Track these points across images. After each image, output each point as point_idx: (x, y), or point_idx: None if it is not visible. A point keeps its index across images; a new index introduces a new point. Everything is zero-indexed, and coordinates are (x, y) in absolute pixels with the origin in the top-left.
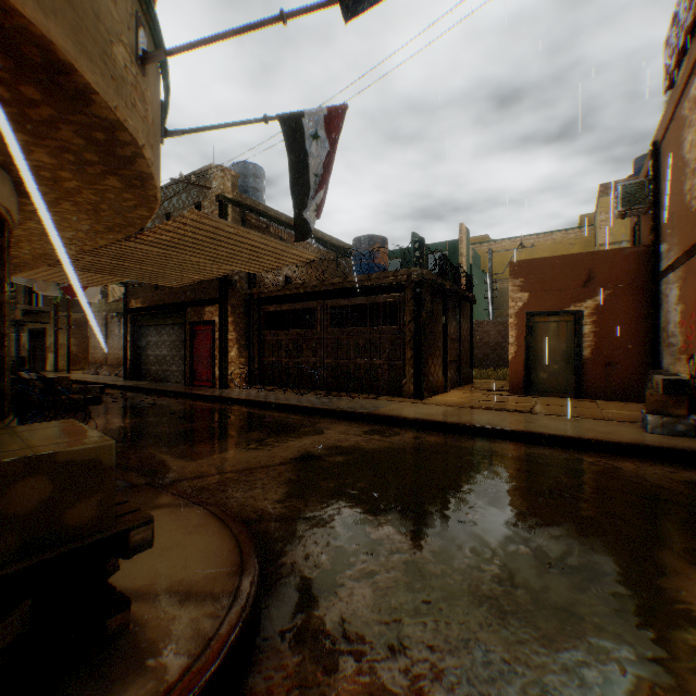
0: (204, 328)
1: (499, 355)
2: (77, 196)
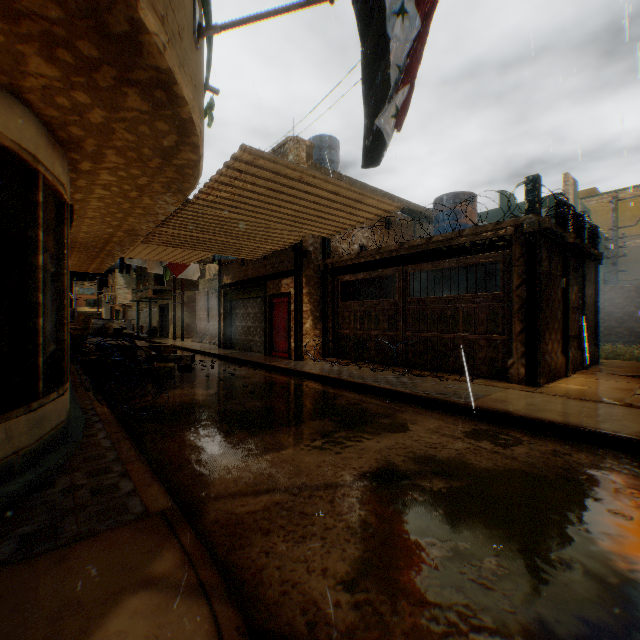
0: (281, 301)
1: (628, 328)
2: (113, 138)
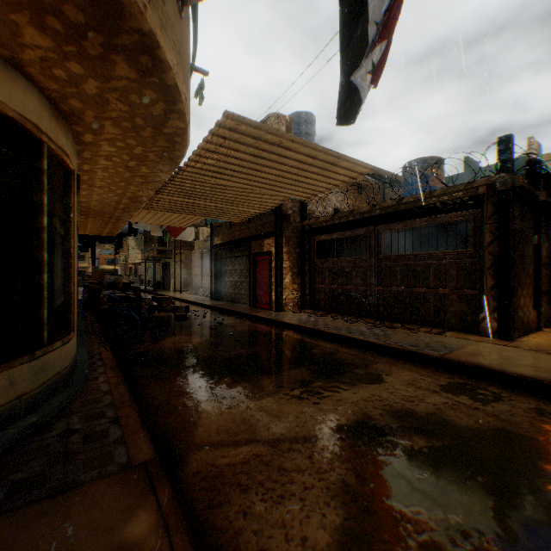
0: (264, 258)
1: None
2: (108, 109)
